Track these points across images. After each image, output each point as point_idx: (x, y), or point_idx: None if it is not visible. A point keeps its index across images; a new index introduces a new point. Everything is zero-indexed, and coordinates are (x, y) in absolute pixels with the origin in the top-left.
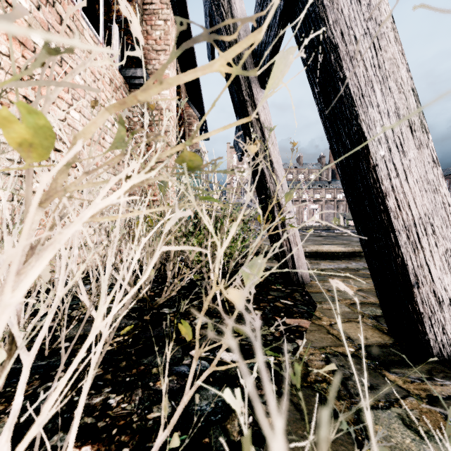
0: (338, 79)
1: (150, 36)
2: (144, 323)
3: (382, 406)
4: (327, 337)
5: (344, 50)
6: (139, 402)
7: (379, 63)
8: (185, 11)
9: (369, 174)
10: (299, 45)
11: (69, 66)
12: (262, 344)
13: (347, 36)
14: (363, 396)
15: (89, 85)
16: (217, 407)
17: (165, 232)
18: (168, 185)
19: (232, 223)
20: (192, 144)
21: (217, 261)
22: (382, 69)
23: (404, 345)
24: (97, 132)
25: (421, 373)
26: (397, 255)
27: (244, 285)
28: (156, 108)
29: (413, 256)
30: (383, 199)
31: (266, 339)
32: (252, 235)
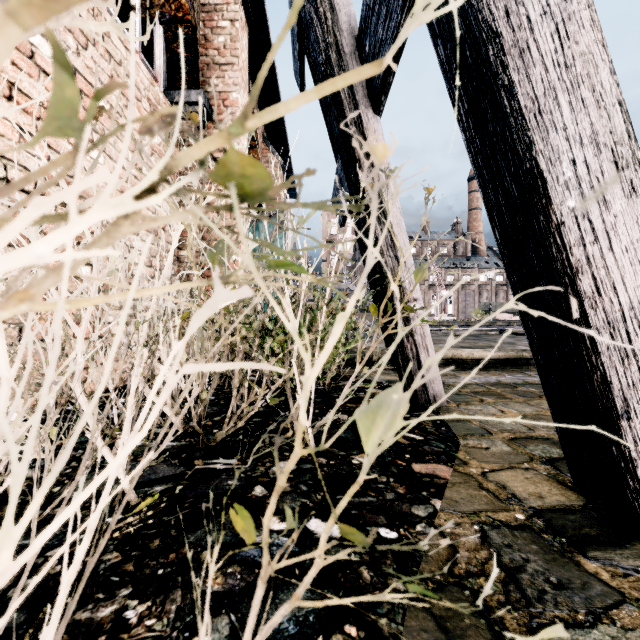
0: (500, 87)
1: (210, 43)
2: (193, 472)
3: (582, 621)
4: (479, 495)
5: (511, 39)
6: (175, 616)
7: (566, 61)
8: (262, 9)
9: (550, 238)
10: (436, 38)
11: (87, 82)
12: (378, 508)
13: (515, 17)
14: (548, 602)
15: (119, 112)
16: (306, 625)
17: (191, 333)
18: (237, 261)
19: (330, 316)
20: (246, 132)
21: (303, 396)
22: (571, 70)
23: (602, 509)
24: (131, 181)
25: (638, 560)
26: (595, 367)
27: (349, 410)
28: (219, 149)
29: (620, 368)
30: (573, 277)
31: (383, 498)
32: (359, 333)
